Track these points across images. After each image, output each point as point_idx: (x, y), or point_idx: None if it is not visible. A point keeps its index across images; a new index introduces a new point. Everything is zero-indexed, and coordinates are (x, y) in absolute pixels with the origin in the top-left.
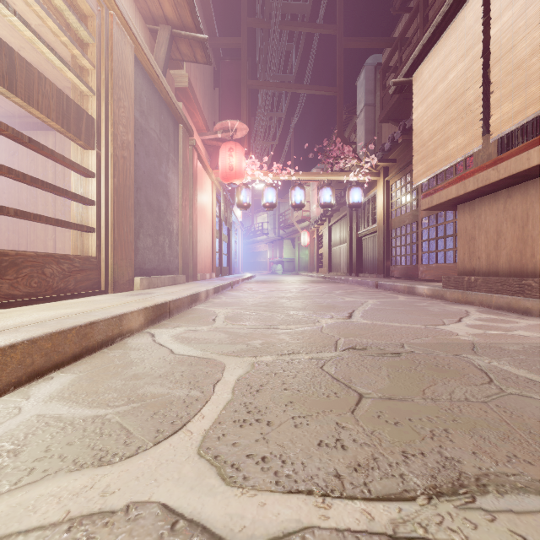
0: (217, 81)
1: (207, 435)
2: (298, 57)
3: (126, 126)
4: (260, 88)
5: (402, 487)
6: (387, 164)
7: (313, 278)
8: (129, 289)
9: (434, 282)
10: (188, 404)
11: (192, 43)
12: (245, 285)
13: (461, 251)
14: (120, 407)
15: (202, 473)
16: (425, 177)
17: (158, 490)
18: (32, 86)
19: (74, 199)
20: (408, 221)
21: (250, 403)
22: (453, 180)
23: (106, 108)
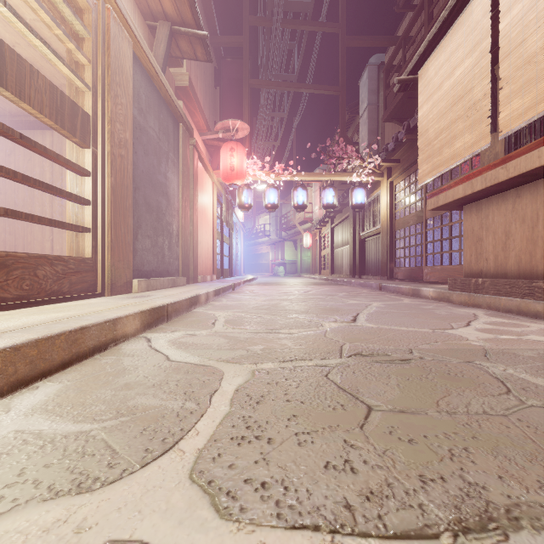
0: (218, 80)
1: (201, 455)
2: (300, 56)
3: (123, 123)
4: (262, 87)
5: (422, 521)
6: (391, 164)
7: (315, 280)
8: (127, 292)
9: (439, 284)
10: (182, 418)
11: (192, 40)
12: (246, 287)
13: (467, 252)
14: (107, 422)
15: (194, 503)
16: (431, 177)
17: (141, 525)
18: (23, 80)
19: (69, 198)
20: (412, 222)
21: (249, 417)
22: (460, 180)
23: (103, 105)
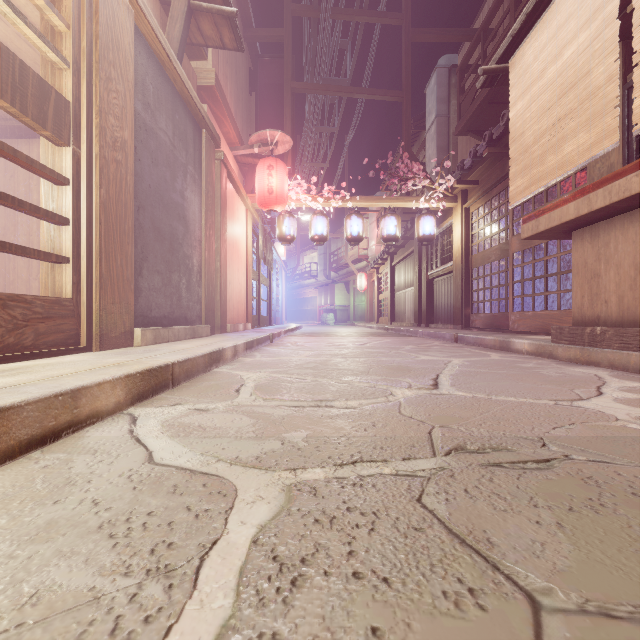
0: (253, 84)
1: None
2: (354, 56)
3: (120, 118)
4: (307, 92)
5: None
6: (467, 186)
7: (372, 329)
8: (125, 345)
9: (531, 334)
10: None
11: (218, 20)
12: (288, 338)
13: (577, 292)
14: None
15: None
16: (528, 194)
17: None
18: None
19: (36, 215)
20: (495, 257)
21: (273, 637)
22: (571, 196)
23: (88, 89)
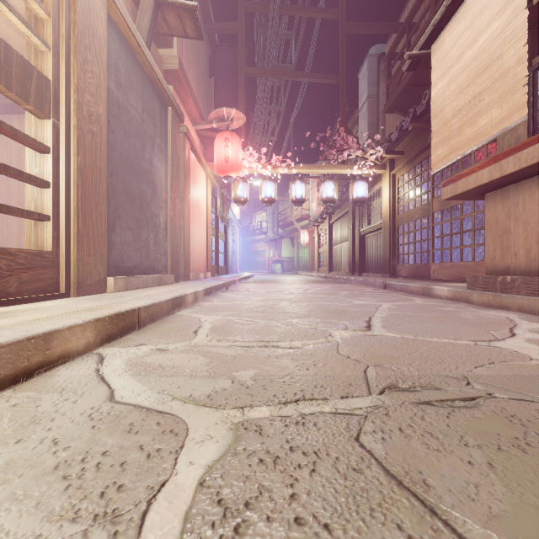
0: (212, 69)
1: None
2: (298, 45)
3: (95, 95)
4: (258, 76)
5: None
6: (394, 155)
7: (313, 277)
8: (100, 292)
9: (449, 282)
10: None
11: (181, 13)
12: (241, 285)
13: (490, 246)
14: None
15: None
16: (447, 161)
17: None
18: None
19: (19, 178)
20: (418, 216)
21: None
22: (485, 163)
23: (67, 69)
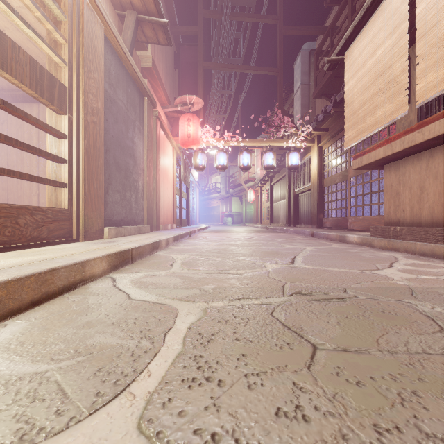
0: (177, 63)
1: (151, 400)
2: (245, 43)
3: (95, 95)
4: (213, 68)
5: None
6: (320, 132)
7: (257, 228)
8: (99, 238)
9: (361, 231)
10: (136, 358)
11: (155, 27)
12: (200, 234)
13: (387, 204)
14: (63, 362)
15: None
16: (356, 141)
17: None
18: (6, 53)
19: (48, 158)
20: (338, 180)
21: (200, 356)
22: (381, 143)
23: (77, 78)
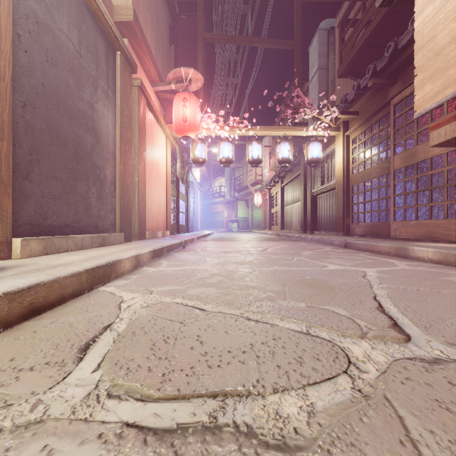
0: (173, 37)
1: None
2: (254, 16)
3: None
4: (216, 41)
5: None
6: (349, 116)
7: (267, 235)
8: None
9: (415, 241)
10: None
11: None
12: (199, 244)
13: None
14: None
15: None
16: (441, 98)
17: None
18: None
19: None
20: (375, 175)
21: None
22: None
23: None
